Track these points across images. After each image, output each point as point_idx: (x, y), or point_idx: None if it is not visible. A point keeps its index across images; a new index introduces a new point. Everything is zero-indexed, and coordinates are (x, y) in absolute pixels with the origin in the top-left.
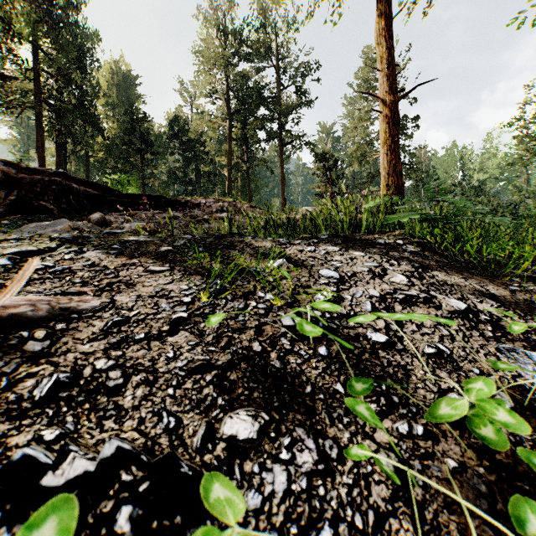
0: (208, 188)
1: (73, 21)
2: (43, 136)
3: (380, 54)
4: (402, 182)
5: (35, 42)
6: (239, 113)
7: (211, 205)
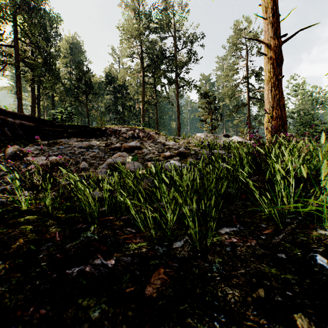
0: (130, 116)
1: (41, 8)
2: (20, 83)
3: (265, 6)
4: (285, 114)
5: (15, 21)
6: (149, 67)
7: (124, 133)
